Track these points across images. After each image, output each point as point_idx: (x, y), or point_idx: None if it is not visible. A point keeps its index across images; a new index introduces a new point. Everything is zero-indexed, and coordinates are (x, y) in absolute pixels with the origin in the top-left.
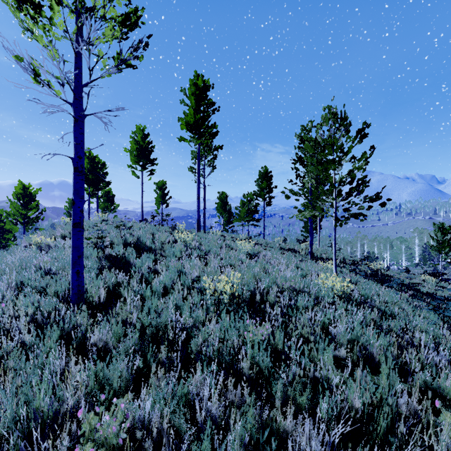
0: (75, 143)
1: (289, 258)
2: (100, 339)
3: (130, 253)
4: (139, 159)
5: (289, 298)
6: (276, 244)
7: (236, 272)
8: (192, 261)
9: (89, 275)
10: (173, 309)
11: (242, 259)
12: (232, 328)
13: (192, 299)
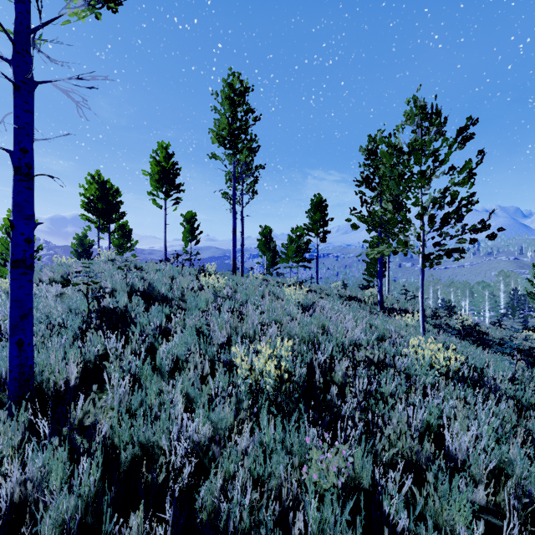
0: (15, 126)
1: (357, 312)
2: (18, 486)
3: (134, 305)
4: (162, 184)
5: (367, 377)
6: (333, 291)
7: (284, 333)
8: (222, 316)
9: (59, 342)
10: (181, 401)
11: (291, 313)
12: (278, 452)
13: (215, 383)
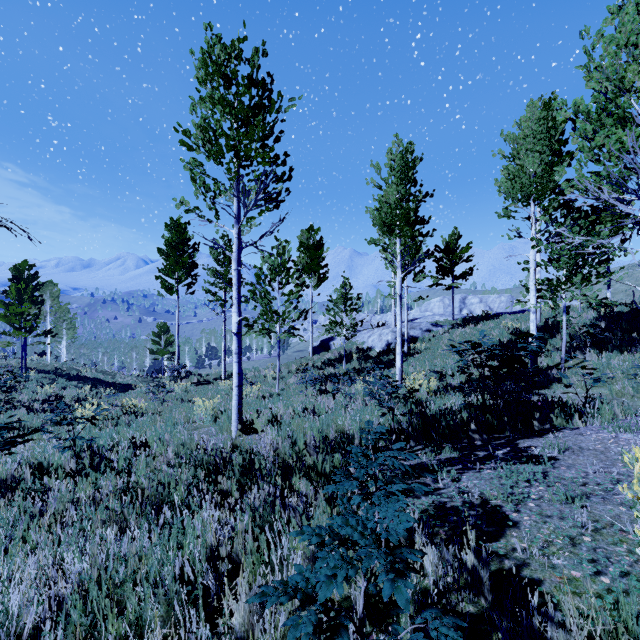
0: None
1: None
2: None
3: None
4: None
5: None
6: None
7: None
8: None
9: None
10: None
11: None
12: None
13: None
